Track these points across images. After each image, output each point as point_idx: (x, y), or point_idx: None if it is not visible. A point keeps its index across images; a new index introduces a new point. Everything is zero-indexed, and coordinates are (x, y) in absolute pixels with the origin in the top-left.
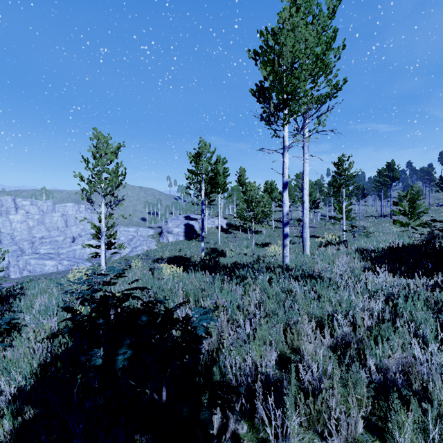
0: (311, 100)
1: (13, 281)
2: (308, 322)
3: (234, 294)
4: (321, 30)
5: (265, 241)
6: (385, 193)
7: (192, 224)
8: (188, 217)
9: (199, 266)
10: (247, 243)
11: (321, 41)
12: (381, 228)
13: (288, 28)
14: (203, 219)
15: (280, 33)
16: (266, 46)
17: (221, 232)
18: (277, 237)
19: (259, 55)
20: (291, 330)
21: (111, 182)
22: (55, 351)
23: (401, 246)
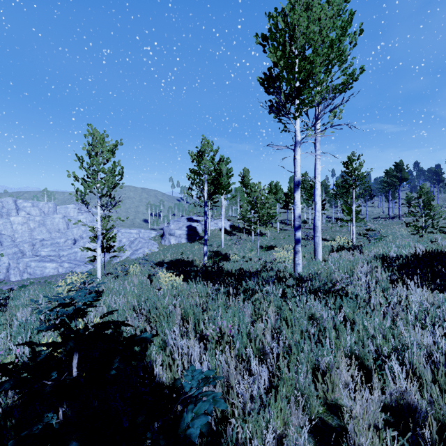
0: (326, 88)
1: (13, 284)
2: (346, 367)
3: (242, 315)
4: (337, 11)
5: (270, 244)
6: (393, 194)
7: (195, 226)
8: (191, 218)
9: (201, 272)
10: (251, 246)
11: (336, 25)
12: (390, 230)
13: (301, 9)
14: (205, 221)
15: (293, 12)
16: (276, 28)
17: (225, 235)
18: (283, 240)
19: (267, 39)
20: (324, 378)
21: (107, 182)
22: (5, 404)
23: (430, 254)
